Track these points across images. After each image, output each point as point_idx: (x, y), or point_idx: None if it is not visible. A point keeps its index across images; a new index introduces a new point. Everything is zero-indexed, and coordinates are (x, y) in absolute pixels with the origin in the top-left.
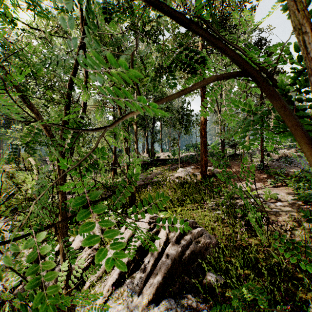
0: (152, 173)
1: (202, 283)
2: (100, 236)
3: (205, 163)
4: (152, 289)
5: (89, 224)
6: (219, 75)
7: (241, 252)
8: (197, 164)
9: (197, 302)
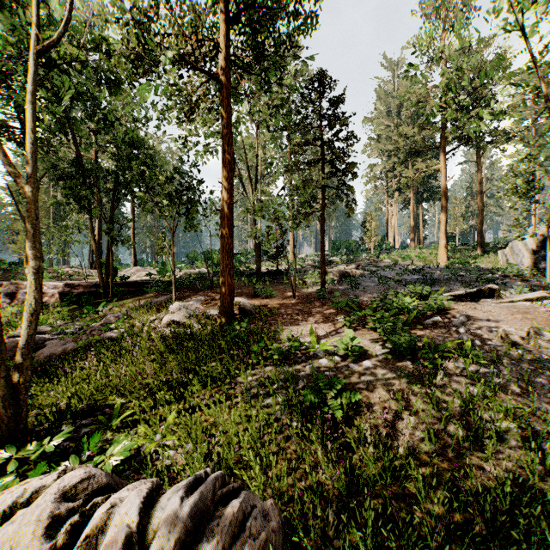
0: (107, 316)
1: None
2: None
3: (231, 290)
4: None
5: None
6: None
7: (350, 543)
8: (211, 291)
9: None
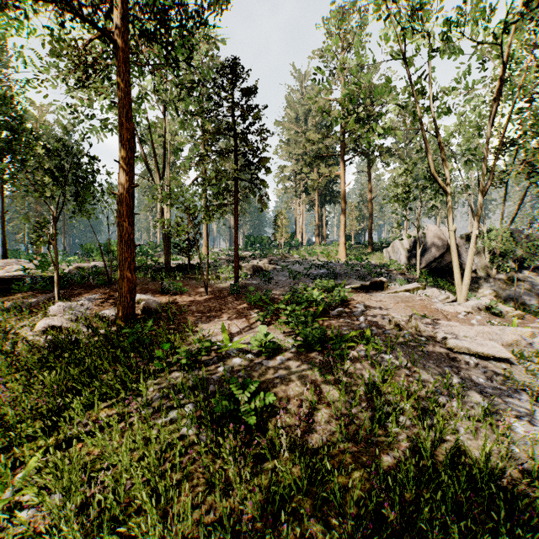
0: None
1: None
2: None
3: (132, 287)
4: None
5: None
6: None
7: None
8: (109, 287)
9: None
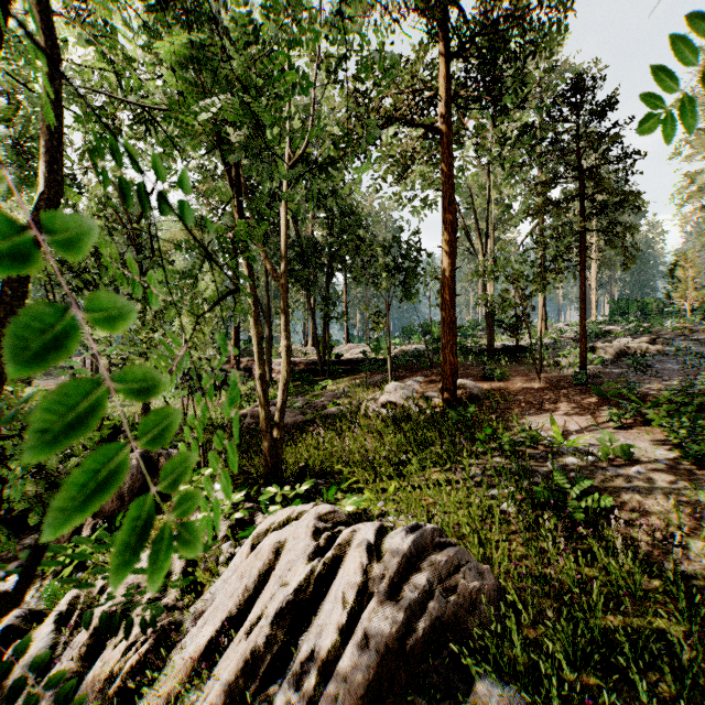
0: (326, 393)
1: None
2: None
3: (453, 370)
4: None
5: None
6: None
7: (566, 616)
8: (430, 371)
9: None
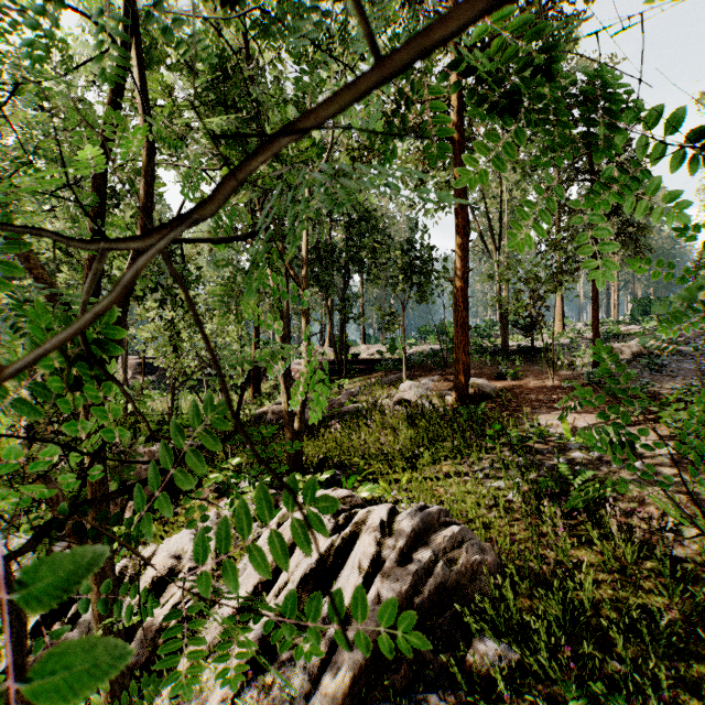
0: (343, 392)
1: (464, 664)
2: None
3: (466, 369)
4: (342, 681)
5: None
6: None
7: (557, 586)
8: (445, 370)
9: None
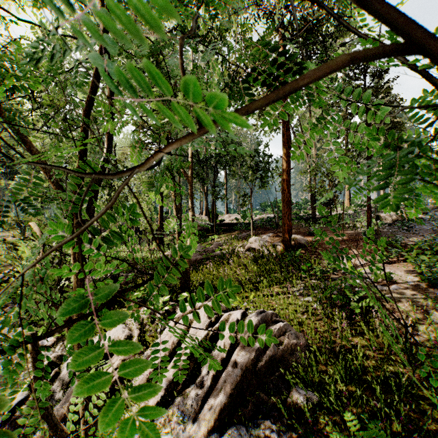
0: (214, 243)
1: (286, 404)
2: (114, 373)
3: (289, 229)
4: (214, 412)
5: (93, 348)
6: (352, 52)
7: (341, 357)
8: (277, 230)
9: (278, 432)
